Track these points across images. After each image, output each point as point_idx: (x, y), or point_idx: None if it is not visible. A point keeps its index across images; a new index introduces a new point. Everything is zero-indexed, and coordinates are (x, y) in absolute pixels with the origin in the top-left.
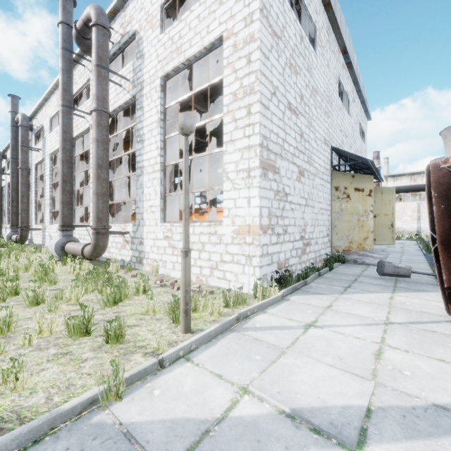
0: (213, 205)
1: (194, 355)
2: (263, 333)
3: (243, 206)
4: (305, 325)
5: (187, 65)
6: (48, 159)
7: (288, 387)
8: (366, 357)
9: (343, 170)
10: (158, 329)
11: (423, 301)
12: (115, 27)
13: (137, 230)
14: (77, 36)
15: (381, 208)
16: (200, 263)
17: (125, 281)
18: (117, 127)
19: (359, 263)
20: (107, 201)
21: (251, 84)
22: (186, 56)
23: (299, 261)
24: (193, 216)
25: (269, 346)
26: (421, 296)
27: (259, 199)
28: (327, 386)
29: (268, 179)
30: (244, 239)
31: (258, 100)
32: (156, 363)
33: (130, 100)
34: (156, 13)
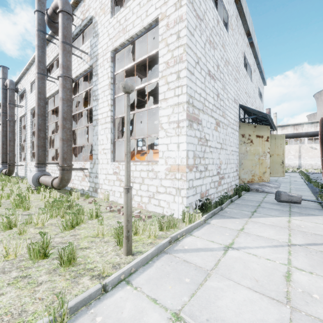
0: (151, 147)
1: (134, 278)
2: (190, 255)
3: (174, 149)
4: (224, 247)
5: (130, 41)
6: (29, 113)
7: (215, 313)
8: (278, 279)
9: (247, 122)
10: (105, 251)
11: (315, 224)
12: (77, 14)
13: (93, 167)
14: (48, 20)
15: (275, 150)
16: (141, 193)
17: (83, 207)
18: (79, 90)
19: (260, 191)
20: (70, 145)
21: (180, 55)
22: (130, 34)
23: (216, 191)
24: (136, 156)
25: (196, 268)
26: (312, 219)
27: (186, 144)
28: (249, 312)
29: (193, 129)
30: (175, 175)
31: (186, 67)
32: (99, 289)
33: (88, 69)
34: (107, 2)
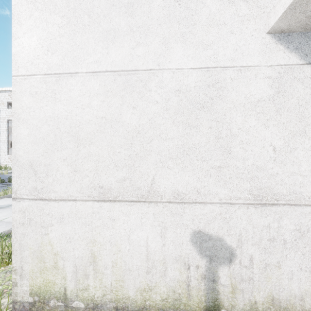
0: None
1: None
2: None
3: None
4: None
5: None
6: None
7: None
8: None
9: None
10: None
11: None
12: None
13: None
14: None
15: None
16: None
17: None
18: None
19: None
20: None
21: None
22: None
23: None
24: None
25: None
26: None
27: None
28: None
29: None
30: None
31: None
32: None
33: None
34: (5, 102)
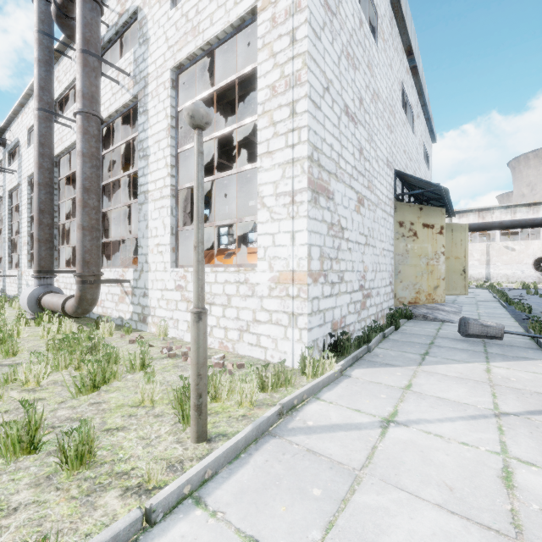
0: (243, 246)
1: (210, 490)
2: (320, 439)
3: (285, 243)
4: (381, 420)
5: (206, 51)
6: (25, 184)
7: None
8: (491, 485)
9: (408, 201)
10: (155, 435)
11: (533, 376)
12: (110, 3)
13: (140, 277)
14: (57, 13)
15: (451, 249)
16: (225, 323)
17: (119, 349)
18: (115, 141)
19: (430, 319)
20: (97, 238)
21: (297, 73)
22: (205, 37)
23: (357, 319)
24: (217, 259)
25: (332, 465)
26: (526, 367)
27: (308, 234)
28: None
29: (319, 206)
30: (287, 290)
31: (307, 94)
32: (137, 521)
33: (130, 102)
34: None
